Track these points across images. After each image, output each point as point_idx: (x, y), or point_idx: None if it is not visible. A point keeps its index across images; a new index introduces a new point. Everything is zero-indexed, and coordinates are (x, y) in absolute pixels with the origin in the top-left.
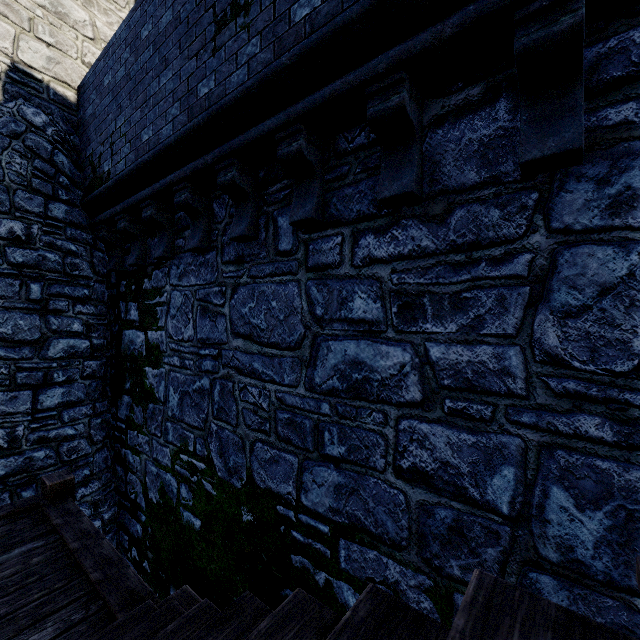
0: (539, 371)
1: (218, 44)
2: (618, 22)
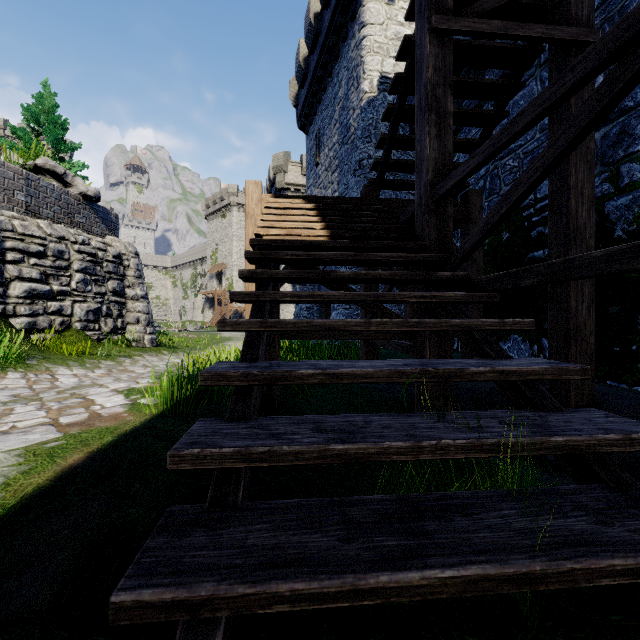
0: None
1: None
2: None
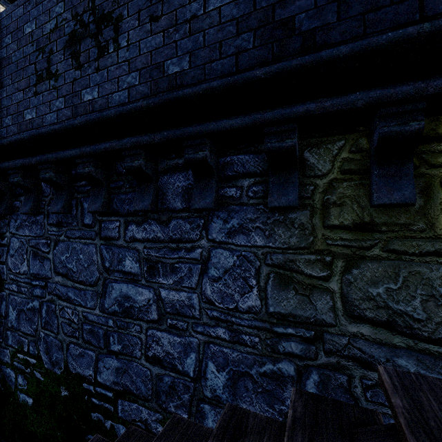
0: (204, 306)
1: (38, 90)
2: (230, 150)
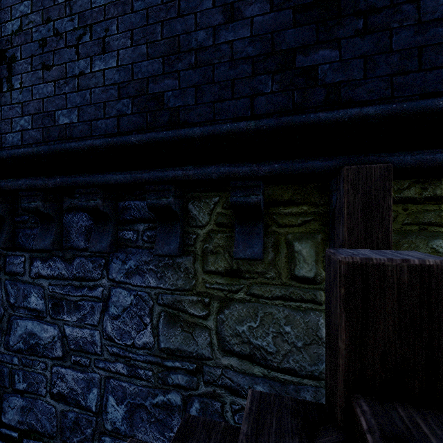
0: (105, 343)
1: None
2: (128, 196)
